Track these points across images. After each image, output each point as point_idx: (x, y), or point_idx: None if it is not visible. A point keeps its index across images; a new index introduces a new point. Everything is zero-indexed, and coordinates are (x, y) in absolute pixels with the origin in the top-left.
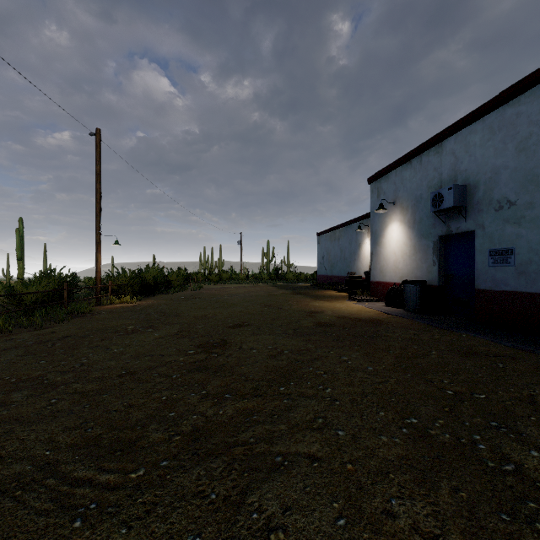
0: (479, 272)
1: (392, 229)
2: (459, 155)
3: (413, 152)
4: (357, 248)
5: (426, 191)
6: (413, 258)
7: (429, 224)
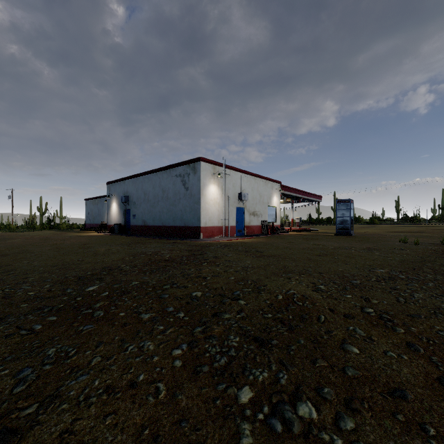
0: (131, 220)
1: (114, 205)
2: (128, 186)
3: (118, 180)
4: (106, 210)
5: (122, 194)
6: (119, 216)
7: (123, 205)
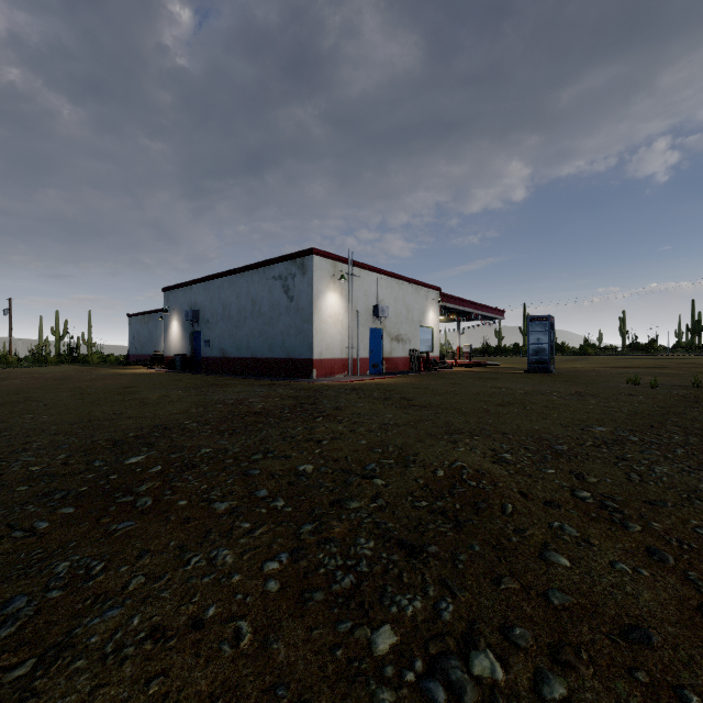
0: (202, 349)
1: (174, 325)
2: (197, 295)
3: (182, 284)
4: (162, 332)
5: (187, 308)
6: (183, 342)
7: (188, 325)
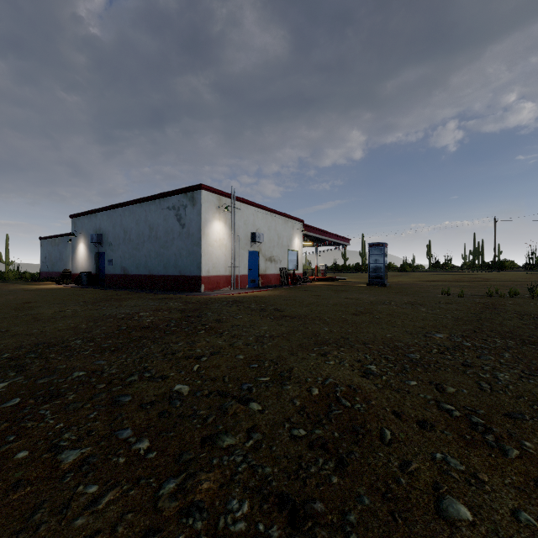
0: (106, 267)
1: (81, 246)
2: (101, 221)
3: (88, 212)
4: (71, 253)
5: (93, 232)
6: (89, 261)
7: (94, 247)
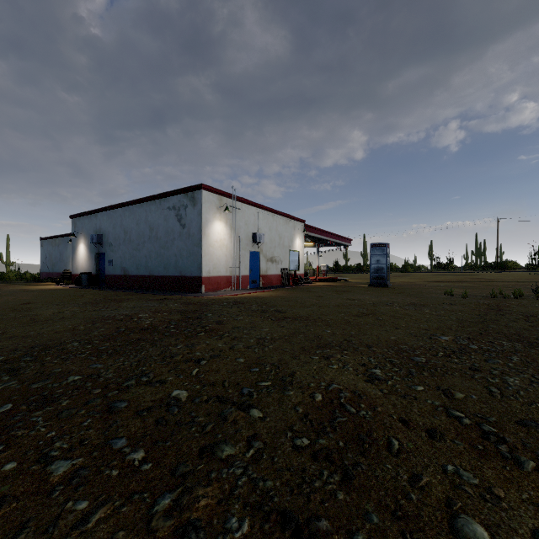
0: (106, 268)
1: (81, 247)
2: (101, 222)
3: (88, 212)
4: (71, 253)
5: (93, 232)
6: (89, 262)
7: (94, 247)
